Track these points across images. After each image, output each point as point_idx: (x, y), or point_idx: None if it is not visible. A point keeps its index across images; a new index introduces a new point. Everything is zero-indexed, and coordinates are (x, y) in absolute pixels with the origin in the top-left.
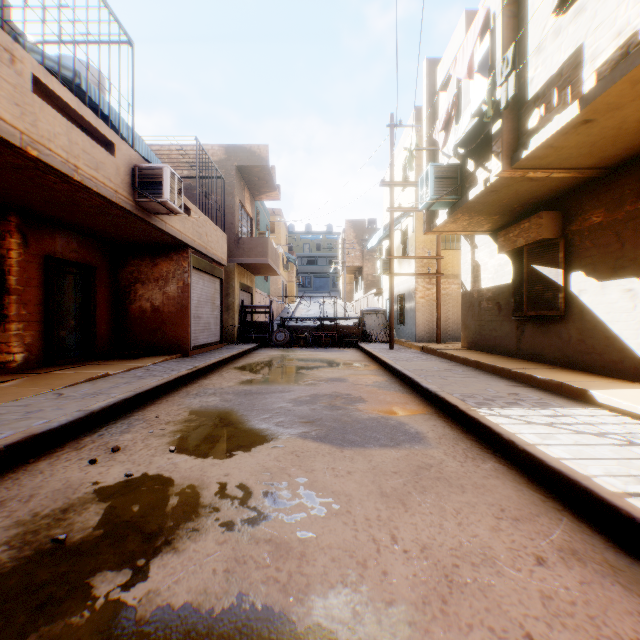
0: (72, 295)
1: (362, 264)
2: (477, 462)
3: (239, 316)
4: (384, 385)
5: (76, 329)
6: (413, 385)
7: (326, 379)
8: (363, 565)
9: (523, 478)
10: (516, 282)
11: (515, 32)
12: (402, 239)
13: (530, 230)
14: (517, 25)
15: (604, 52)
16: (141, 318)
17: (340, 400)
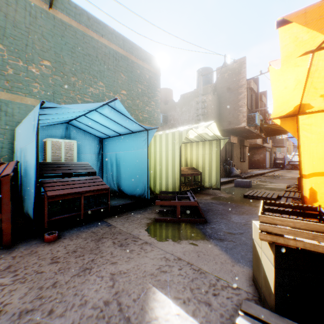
0: None
1: None
2: None
3: (272, 161)
4: None
5: None
6: None
7: None
8: None
9: None
10: None
11: None
12: None
13: None
14: None
15: None
16: (254, 161)
17: None
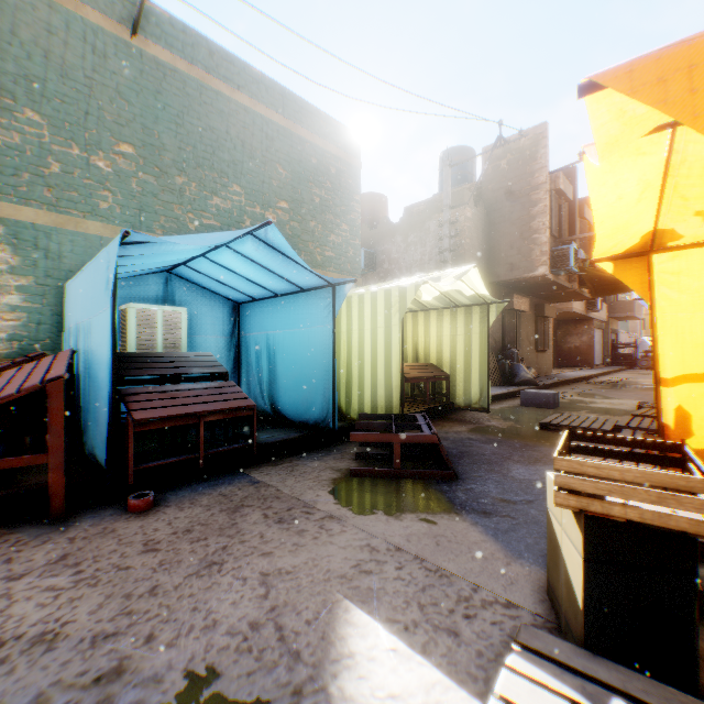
0: None
1: None
2: None
3: (609, 350)
4: None
5: None
6: None
7: None
8: None
9: None
10: None
11: None
12: None
13: None
14: None
15: None
16: (568, 351)
17: None
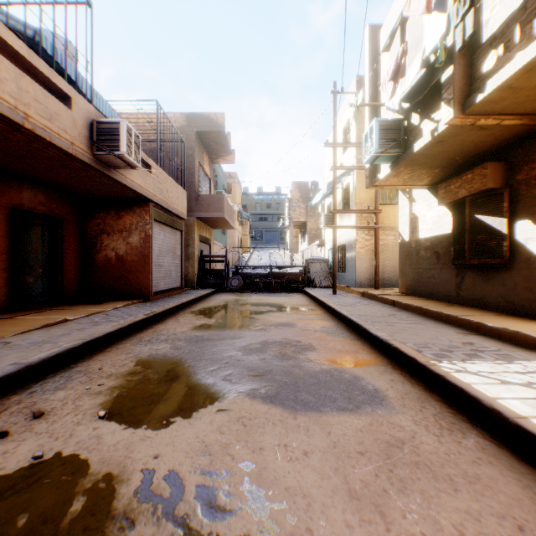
0: (39, 245)
1: (306, 220)
2: (456, 435)
3: (198, 264)
4: (332, 331)
5: (44, 276)
6: (361, 331)
7: (276, 324)
8: None
9: (522, 464)
10: (456, 232)
11: None
12: (343, 196)
13: (473, 181)
14: None
15: None
16: (107, 266)
17: (290, 348)
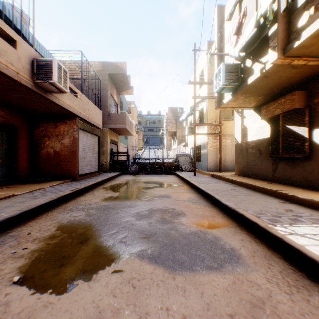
0: (0, 144)
1: (176, 130)
2: (302, 293)
3: (110, 157)
4: (195, 201)
5: (3, 165)
6: (214, 201)
7: (158, 196)
8: None
9: None
10: (272, 136)
11: None
12: (199, 115)
13: (285, 103)
14: None
15: None
16: (48, 158)
17: (168, 214)
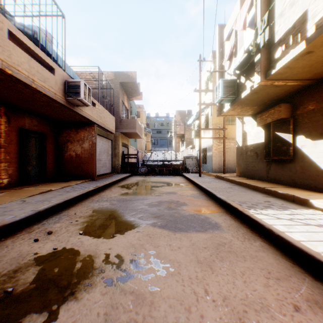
0: (34, 148)
1: (184, 133)
2: (251, 241)
3: (121, 159)
4: (196, 196)
5: (36, 166)
6: (212, 196)
7: (166, 192)
8: (188, 310)
9: (278, 251)
10: (266, 141)
11: (267, 6)
12: (205, 119)
13: (274, 113)
14: (269, 3)
15: (320, 13)
16: (70, 160)
17: (173, 204)
